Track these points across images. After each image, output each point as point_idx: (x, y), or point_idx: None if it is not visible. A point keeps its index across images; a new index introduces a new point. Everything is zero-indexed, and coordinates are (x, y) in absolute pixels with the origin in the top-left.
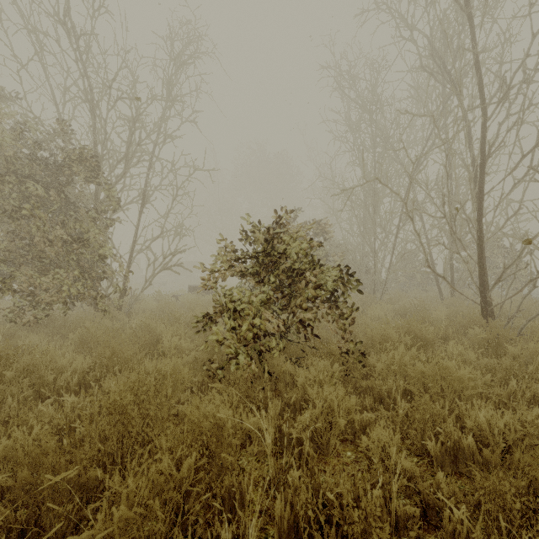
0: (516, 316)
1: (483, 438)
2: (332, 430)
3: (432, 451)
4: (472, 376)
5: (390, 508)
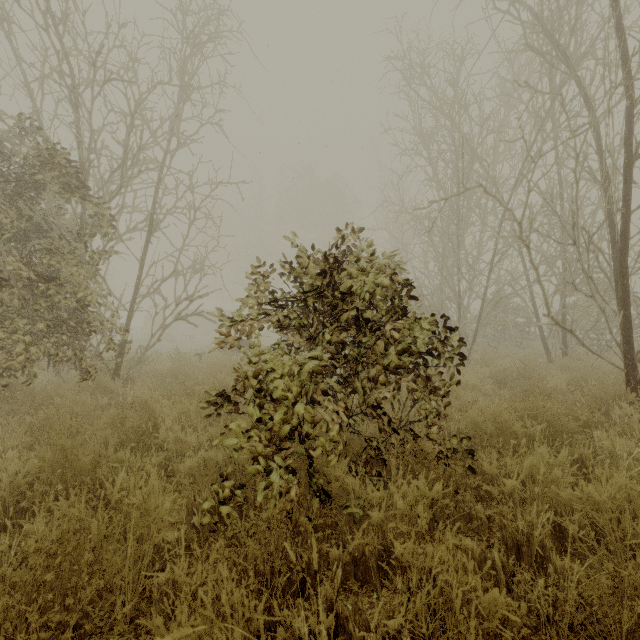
0: None
1: None
2: (446, 637)
3: None
4: None
5: None
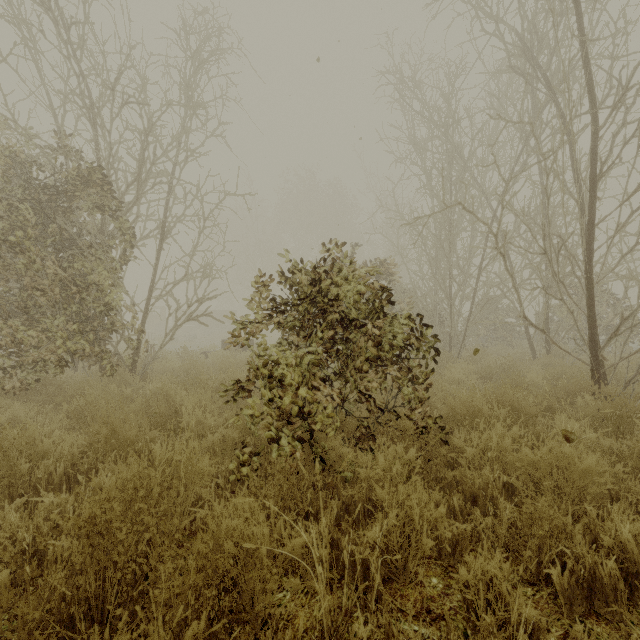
0: (639, 380)
1: (629, 563)
2: (410, 548)
3: (558, 585)
4: (603, 469)
5: None
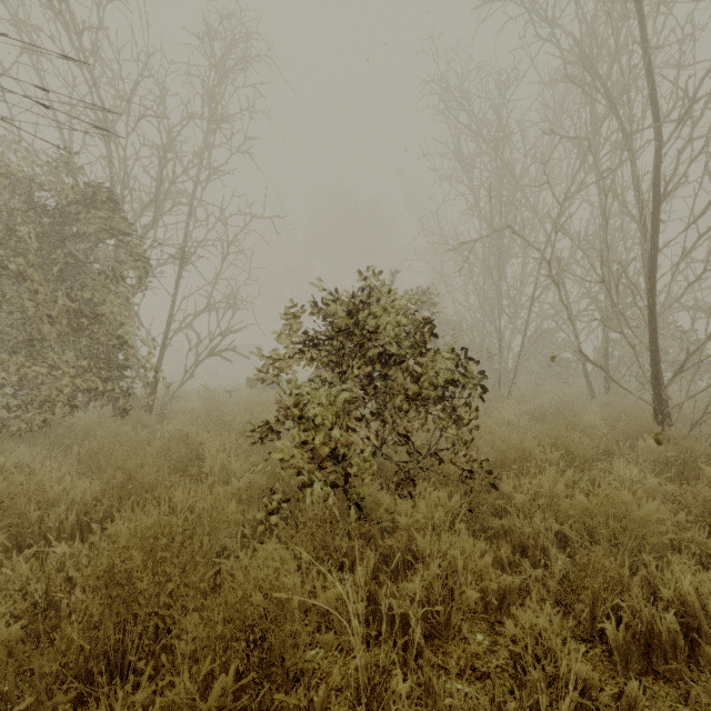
0: (706, 421)
1: (690, 617)
2: (453, 602)
3: (612, 640)
4: (663, 517)
5: None
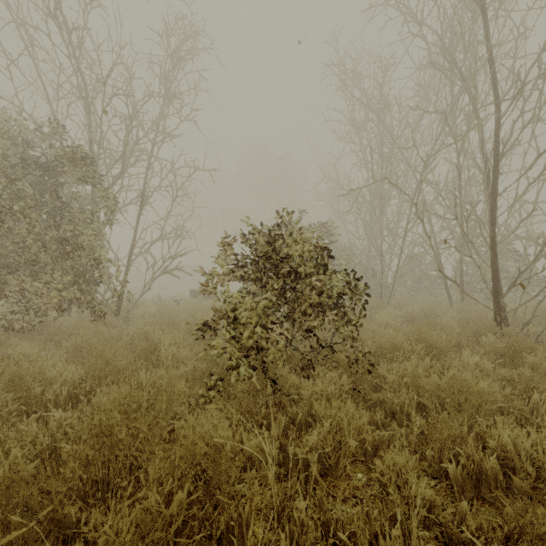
0: (532, 322)
1: (508, 460)
2: (341, 450)
3: (452, 475)
4: (493, 390)
5: (409, 545)
